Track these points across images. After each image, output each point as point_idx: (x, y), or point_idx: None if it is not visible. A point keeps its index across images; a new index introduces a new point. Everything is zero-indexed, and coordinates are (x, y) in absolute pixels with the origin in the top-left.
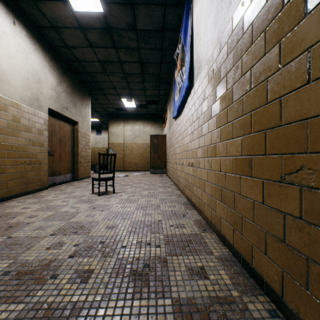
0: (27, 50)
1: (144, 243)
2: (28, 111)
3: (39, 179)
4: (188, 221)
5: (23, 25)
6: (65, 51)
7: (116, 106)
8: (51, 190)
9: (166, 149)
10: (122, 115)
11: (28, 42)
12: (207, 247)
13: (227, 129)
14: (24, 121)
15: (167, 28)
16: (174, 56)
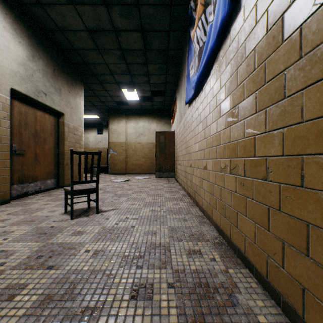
0: None
1: None
2: None
3: None
4: None
5: None
6: (39, 13)
7: (116, 99)
8: (13, 204)
9: (174, 149)
10: (124, 110)
11: None
12: None
13: None
14: None
15: None
16: (191, 2)
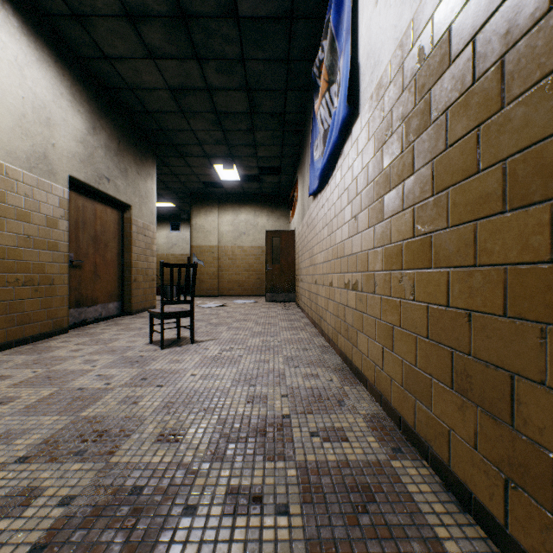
0: (22, 59)
1: (246, 495)
2: (23, 180)
3: (48, 313)
4: (352, 420)
5: (13, 8)
6: (103, 68)
7: (204, 178)
8: (74, 334)
9: (295, 257)
10: (216, 195)
11: (23, 43)
12: (419, 515)
13: (478, 188)
14: (15, 199)
15: (300, 13)
16: (314, 68)
